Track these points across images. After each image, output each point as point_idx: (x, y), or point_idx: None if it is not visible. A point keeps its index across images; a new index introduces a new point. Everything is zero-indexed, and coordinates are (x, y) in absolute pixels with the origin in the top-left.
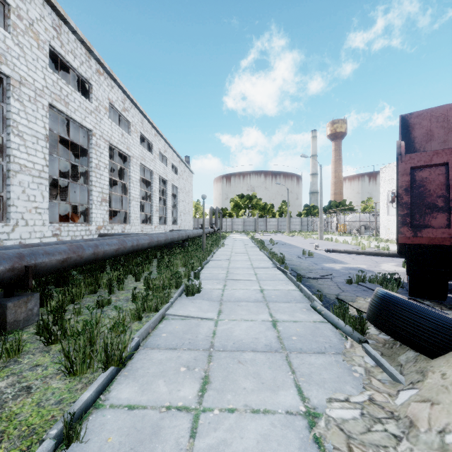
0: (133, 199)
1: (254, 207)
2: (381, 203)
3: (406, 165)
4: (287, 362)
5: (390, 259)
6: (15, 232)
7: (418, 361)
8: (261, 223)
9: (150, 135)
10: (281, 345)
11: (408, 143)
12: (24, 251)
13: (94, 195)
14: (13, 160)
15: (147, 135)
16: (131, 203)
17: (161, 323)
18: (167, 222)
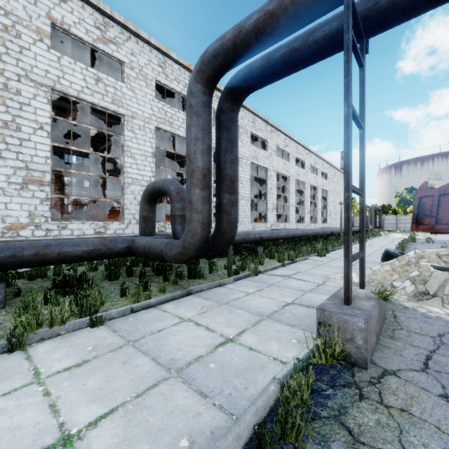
0: (291, 205)
1: None
2: None
3: (418, 196)
4: None
5: None
6: (240, 227)
7: None
8: None
9: (302, 155)
10: None
11: None
12: (259, 232)
13: (269, 206)
14: (240, 194)
15: (300, 156)
16: (289, 209)
17: (304, 260)
18: (317, 221)
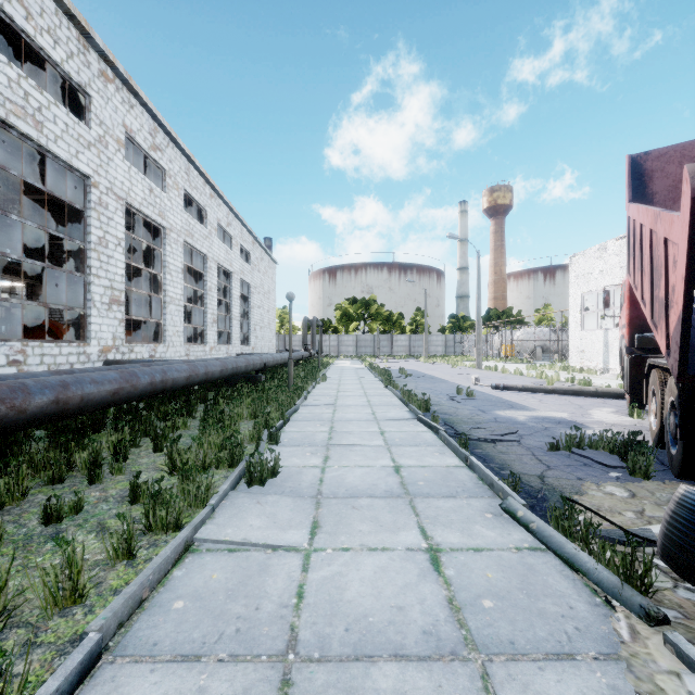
0: (172, 301)
1: (373, 318)
2: (570, 311)
3: None
4: None
5: (600, 401)
6: None
7: None
8: (384, 343)
9: (201, 195)
10: (462, 632)
11: (642, 203)
12: None
13: (95, 293)
14: None
15: (196, 194)
16: (166, 308)
17: (180, 563)
18: (231, 340)
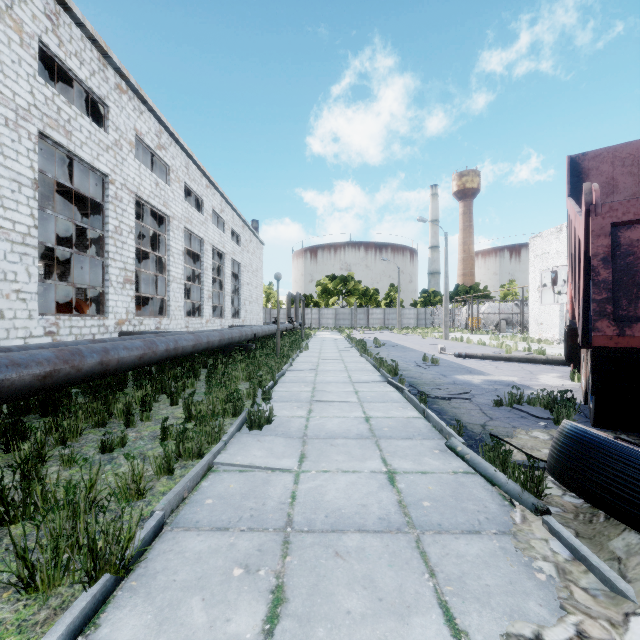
0: (174, 280)
1: (351, 293)
2: (530, 287)
3: (604, 220)
4: (420, 553)
5: (549, 368)
6: None
7: None
8: (361, 316)
9: (199, 186)
10: (406, 519)
11: (580, 196)
12: None
13: (112, 274)
14: None
15: (194, 186)
16: (170, 286)
17: (205, 478)
18: (224, 314)
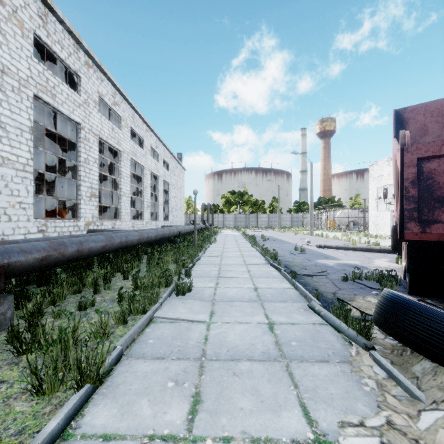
0: (124, 195)
1: (245, 203)
2: (370, 199)
3: (412, 156)
4: (288, 374)
5: (382, 255)
6: None
7: (438, 375)
8: (252, 219)
9: (141, 130)
10: (280, 352)
11: None
12: None
13: (82, 191)
14: None
15: (138, 130)
16: (121, 199)
17: (148, 326)
18: (158, 218)
